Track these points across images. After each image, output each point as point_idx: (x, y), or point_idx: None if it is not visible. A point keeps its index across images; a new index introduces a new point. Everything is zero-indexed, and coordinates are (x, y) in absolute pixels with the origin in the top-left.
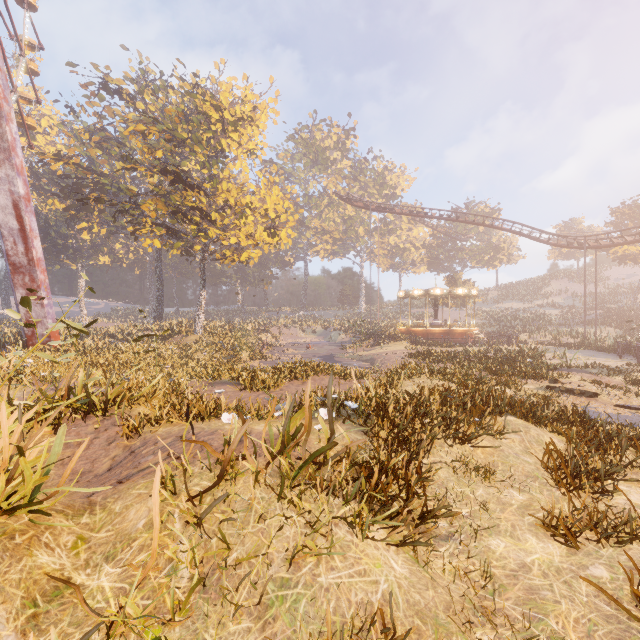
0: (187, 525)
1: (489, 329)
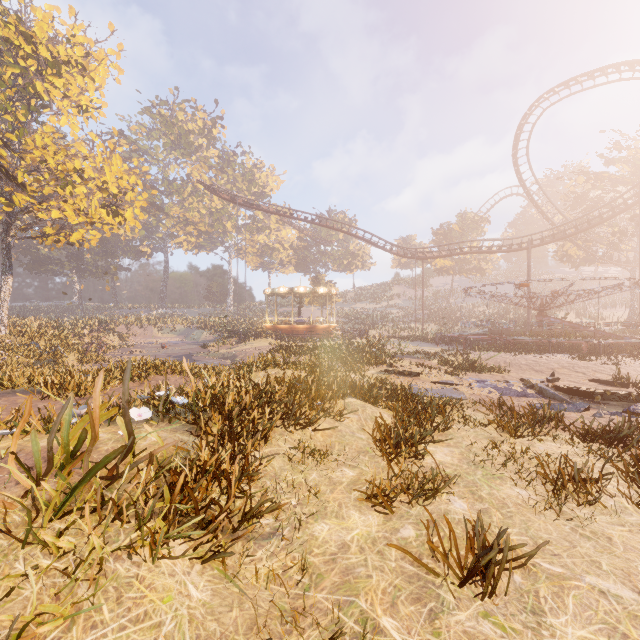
0: None
1: (347, 326)
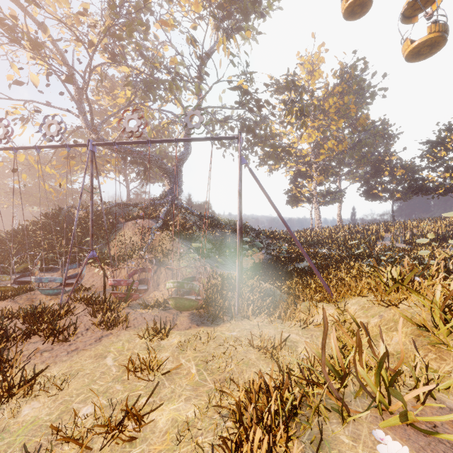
0: None
1: None
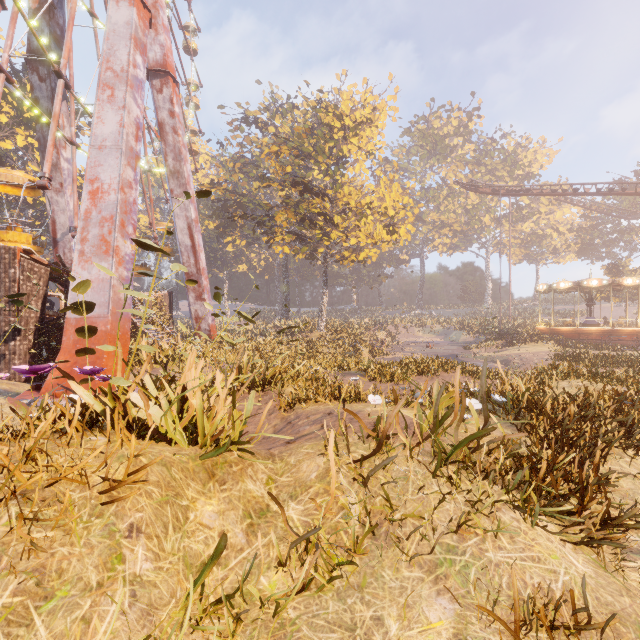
0: (352, 483)
1: None
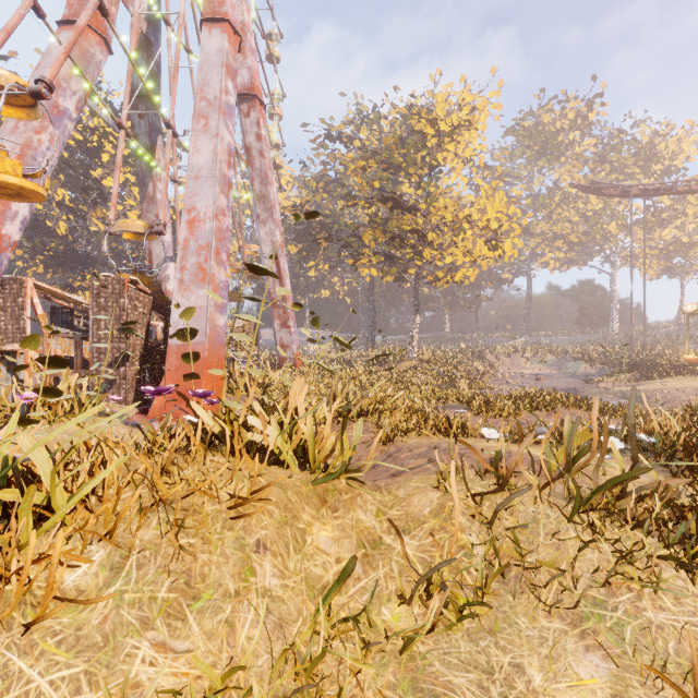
0: (471, 521)
1: None
